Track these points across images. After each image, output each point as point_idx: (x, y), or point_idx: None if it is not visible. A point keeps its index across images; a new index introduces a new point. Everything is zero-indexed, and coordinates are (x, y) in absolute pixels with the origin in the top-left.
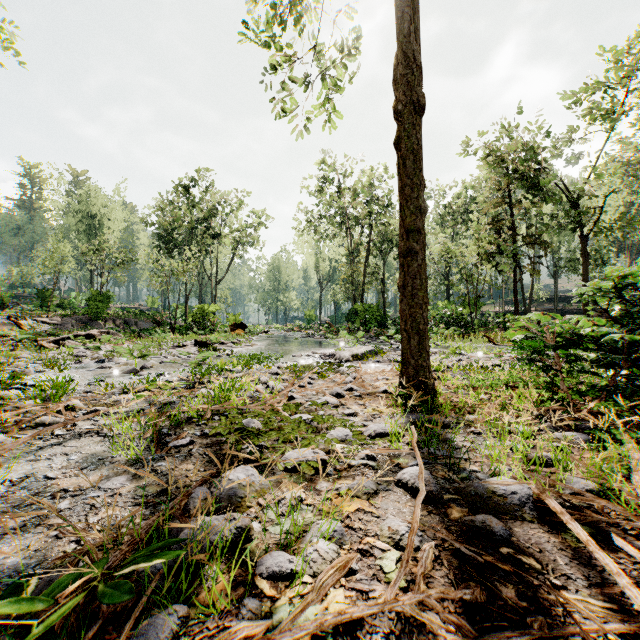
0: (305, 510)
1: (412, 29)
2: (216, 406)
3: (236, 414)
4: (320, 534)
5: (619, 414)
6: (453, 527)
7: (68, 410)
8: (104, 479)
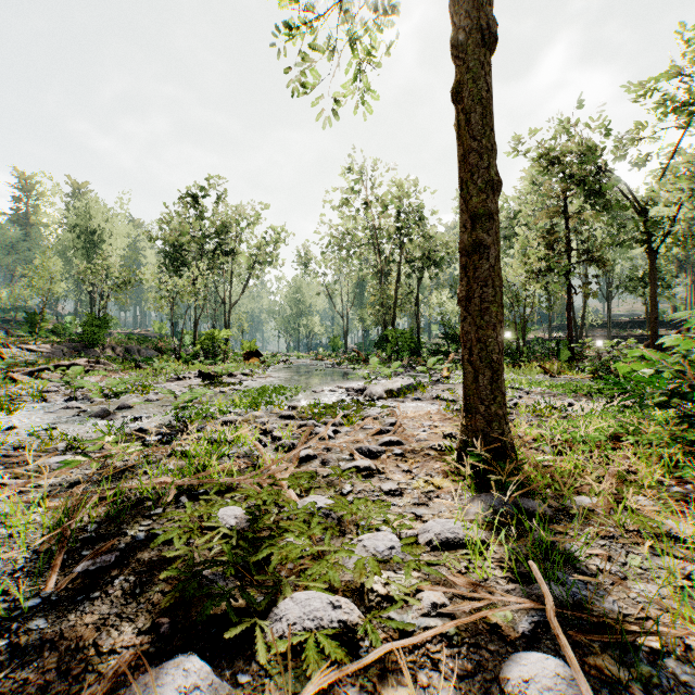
0: None
1: None
2: (186, 479)
3: (213, 495)
4: None
5: None
6: None
7: None
8: None
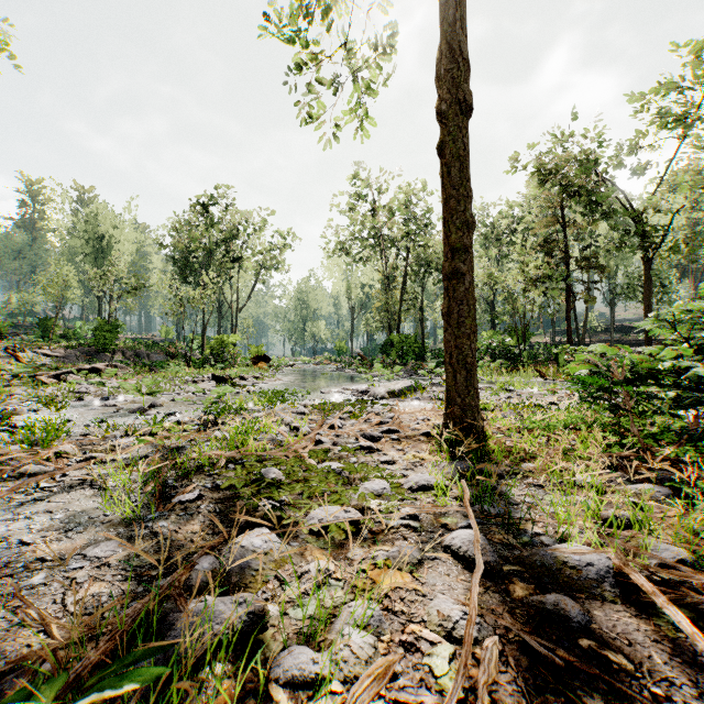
0: (334, 586)
1: (458, 16)
2: (231, 452)
3: (254, 462)
4: (352, 621)
5: (702, 462)
6: (518, 610)
7: (60, 457)
8: (92, 544)
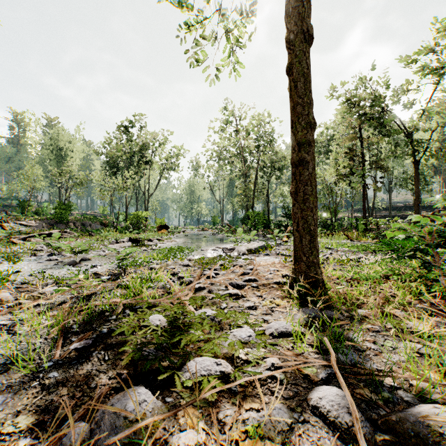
0: None
1: None
2: (128, 300)
3: (145, 308)
4: None
5: None
6: None
7: None
8: None
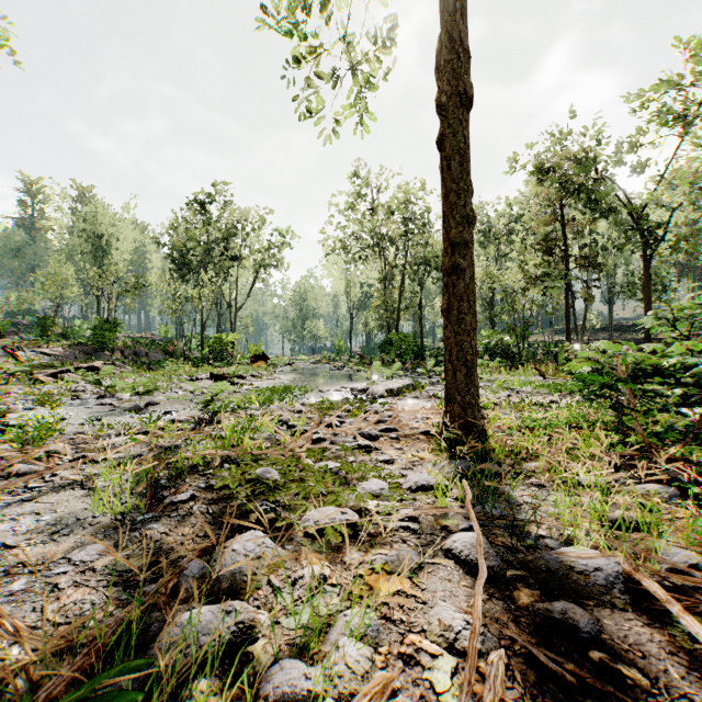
0: (329, 593)
1: (458, 6)
2: (226, 451)
3: (249, 461)
4: (348, 631)
5: None
6: (523, 619)
7: (51, 456)
8: (77, 548)
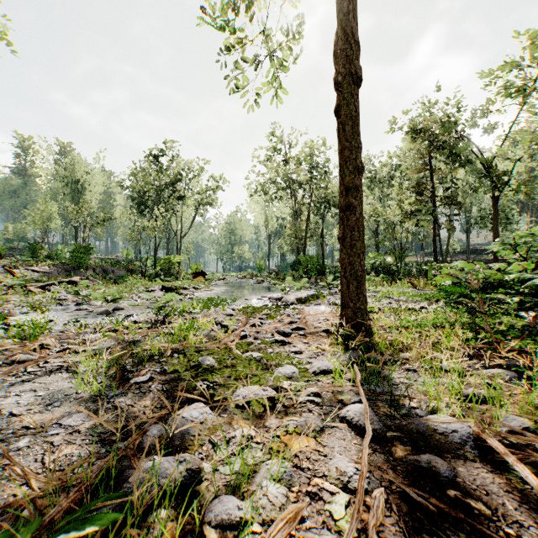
0: (255, 448)
1: (351, 8)
2: (176, 345)
3: (193, 352)
4: (269, 476)
5: None
6: (399, 467)
7: (43, 348)
8: (66, 416)
